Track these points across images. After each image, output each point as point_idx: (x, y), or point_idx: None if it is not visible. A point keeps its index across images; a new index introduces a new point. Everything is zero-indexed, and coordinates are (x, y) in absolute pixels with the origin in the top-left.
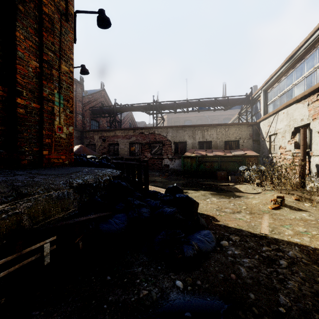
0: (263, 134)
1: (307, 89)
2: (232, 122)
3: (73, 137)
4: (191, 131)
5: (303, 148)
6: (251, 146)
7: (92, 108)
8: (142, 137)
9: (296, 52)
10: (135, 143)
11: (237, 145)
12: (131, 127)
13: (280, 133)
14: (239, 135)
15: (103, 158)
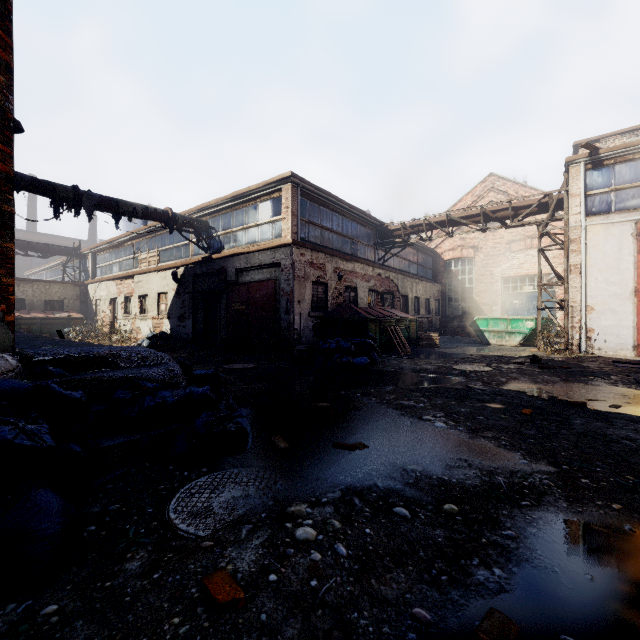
0: (91, 297)
1: (120, 271)
2: (52, 266)
3: None
4: None
5: (113, 314)
6: (79, 307)
7: None
8: None
9: (113, 241)
10: None
11: (62, 305)
12: None
13: (103, 300)
14: (64, 295)
15: None
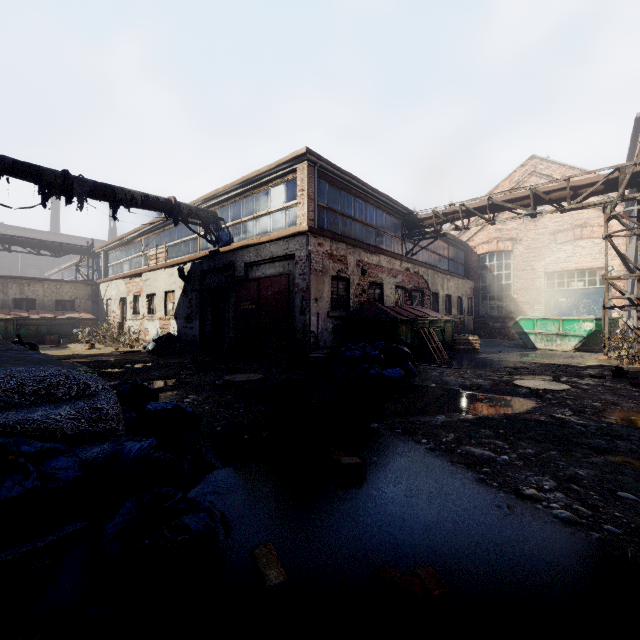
0: (102, 297)
1: (130, 269)
2: (69, 266)
3: None
4: (1, 284)
5: (122, 315)
6: (90, 307)
7: None
8: None
9: (123, 238)
10: None
11: (73, 305)
12: None
13: (114, 299)
14: (75, 294)
15: None
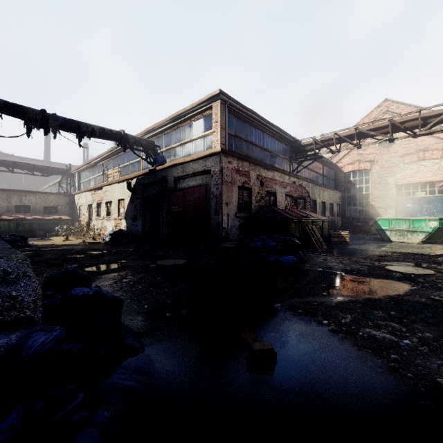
0: (76, 204)
1: (95, 184)
2: (55, 183)
3: None
4: (6, 195)
5: (89, 216)
6: (68, 211)
7: None
8: None
9: (90, 162)
10: None
11: (56, 210)
12: None
13: (84, 206)
14: (57, 202)
15: None
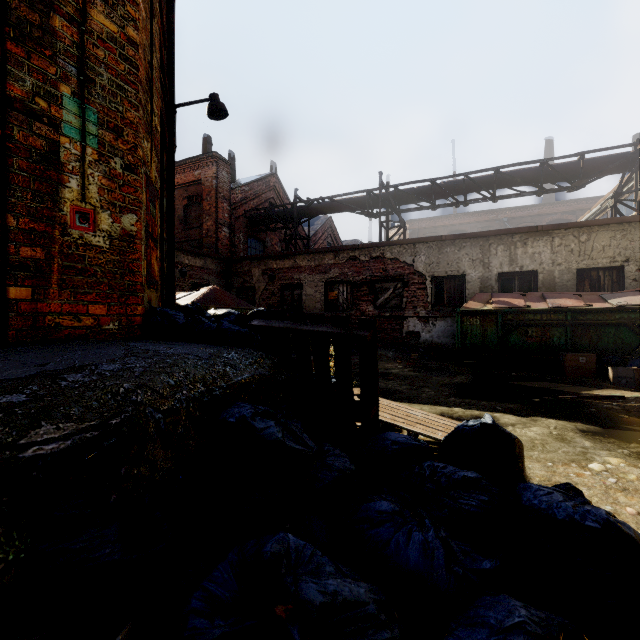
0: None
1: None
2: None
3: (139, 247)
4: (478, 249)
5: None
6: None
7: (250, 213)
8: (354, 268)
9: None
10: (338, 283)
11: (617, 279)
12: (329, 247)
13: None
14: (622, 251)
15: (254, 315)
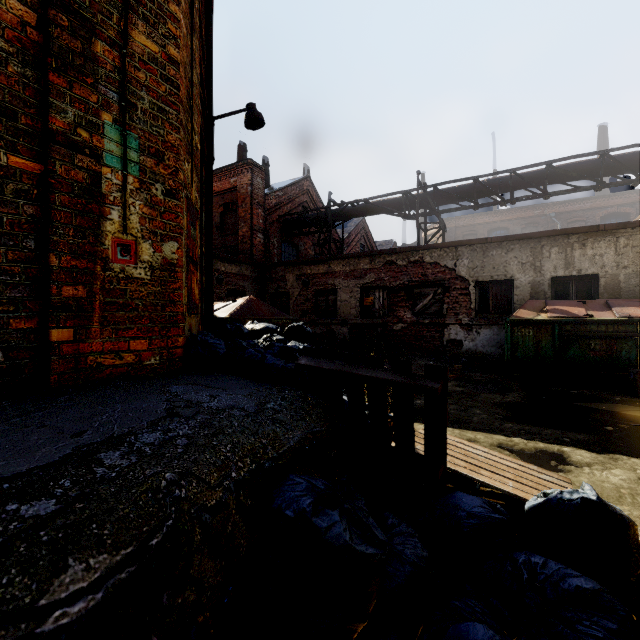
0: None
1: None
2: None
3: (180, 276)
4: (529, 251)
5: None
6: None
7: (284, 218)
8: (391, 272)
9: None
10: (374, 288)
11: None
12: (364, 252)
13: None
14: None
15: (292, 330)
